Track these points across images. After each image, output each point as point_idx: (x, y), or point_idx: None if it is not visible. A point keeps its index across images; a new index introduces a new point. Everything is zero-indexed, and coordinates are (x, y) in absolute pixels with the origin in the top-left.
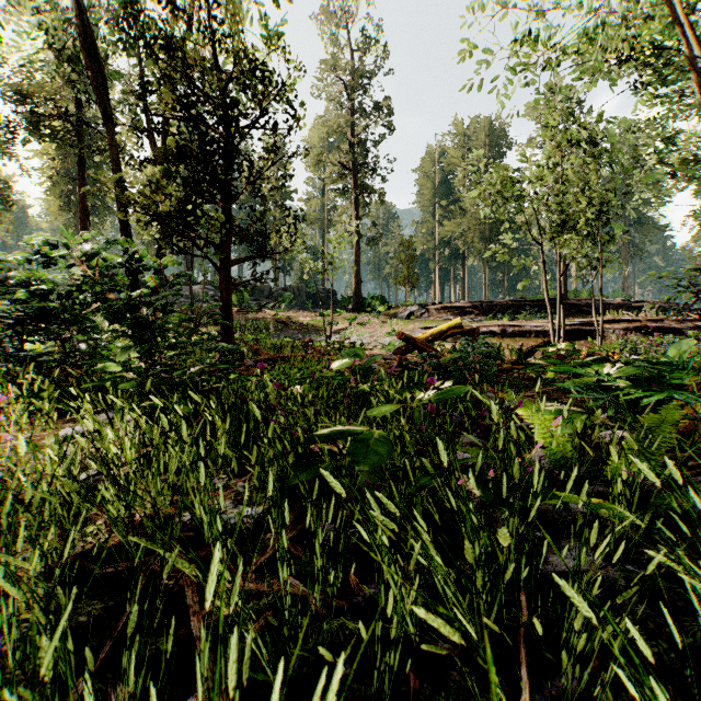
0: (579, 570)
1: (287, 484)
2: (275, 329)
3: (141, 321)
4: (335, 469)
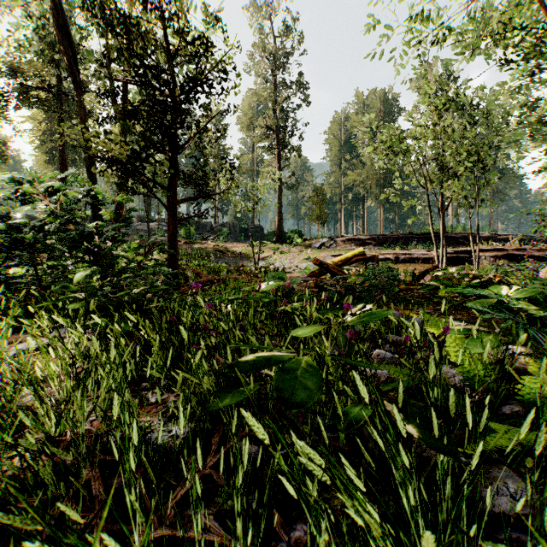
0: (522, 512)
1: (210, 409)
2: (215, 256)
3: (95, 249)
4: (257, 408)
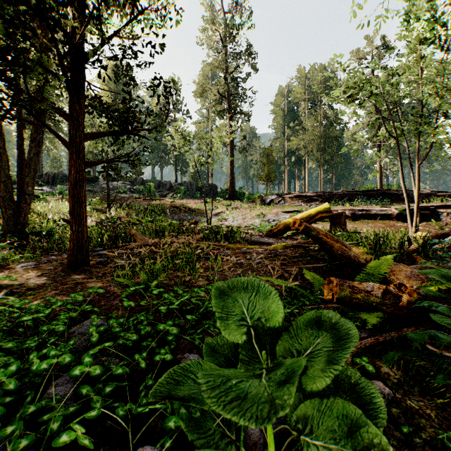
0: None
1: None
2: (171, 212)
3: None
4: None
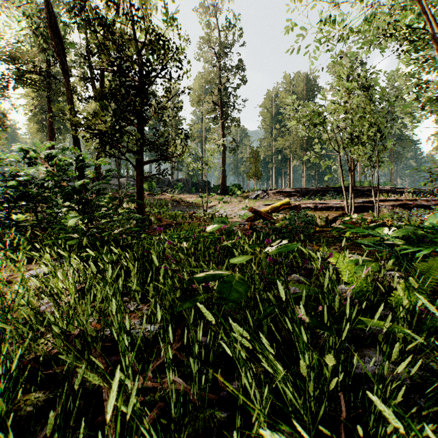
0: (378, 372)
1: (175, 310)
2: (172, 205)
3: (84, 200)
4: (207, 303)
